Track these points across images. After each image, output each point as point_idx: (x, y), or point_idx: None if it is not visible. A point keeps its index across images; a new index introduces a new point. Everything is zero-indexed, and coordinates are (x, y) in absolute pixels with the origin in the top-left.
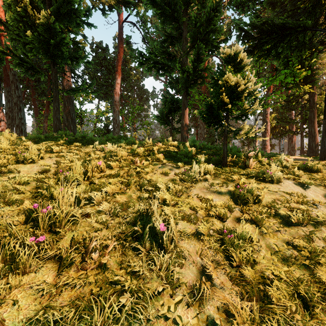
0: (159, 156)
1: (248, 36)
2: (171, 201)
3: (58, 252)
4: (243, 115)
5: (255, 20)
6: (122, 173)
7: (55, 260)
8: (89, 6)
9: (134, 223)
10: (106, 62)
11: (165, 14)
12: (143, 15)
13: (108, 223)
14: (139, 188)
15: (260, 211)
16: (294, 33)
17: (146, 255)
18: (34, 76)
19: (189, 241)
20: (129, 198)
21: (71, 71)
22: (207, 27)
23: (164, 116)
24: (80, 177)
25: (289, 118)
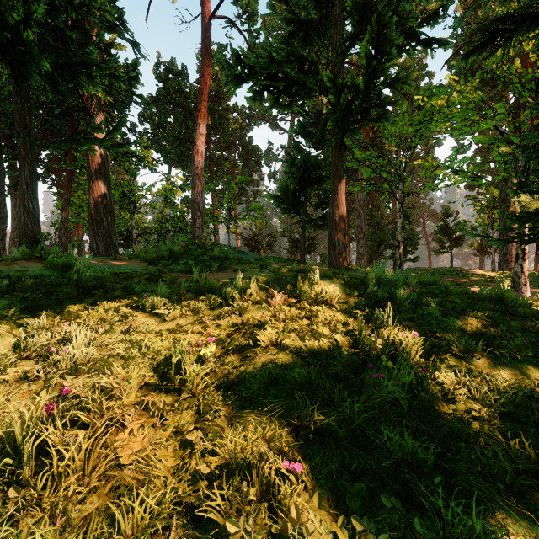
0: (279, 487)
1: None
2: None
3: None
4: None
5: None
6: None
7: None
8: None
9: None
10: (183, 97)
11: None
12: (248, 1)
13: None
14: None
15: None
16: None
17: None
18: None
19: None
20: None
21: (103, 108)
22: None
23: (290, 196)
24: None
25: None
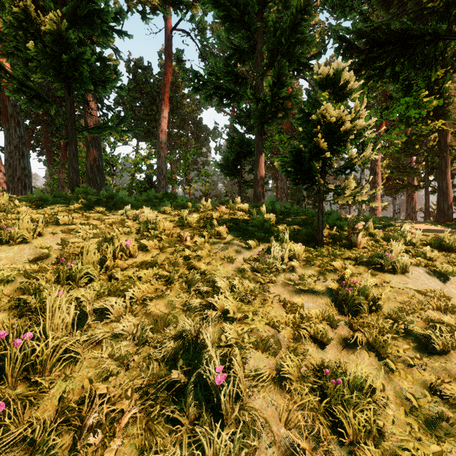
0: (220, 229)
1: (352, 48)
2: (237, 311)
3: (29, 430)
4: (347, 168)
5: (364, 25)
6: (162, 258)
7: (24, 443)
8: (120, 6)
9: (174, 359)
10: (148, 87)
11: (231, 17)
12: (200, 20)
13: (129, 360)
14: (186, 288)
15: (381, 327)
16: (420, 44)
17: (190, 432)
18: (41, 108)
19: (266, 393)
20: (169, 306)
21: (97, 99)
22: (291, 36)
23: (230, 164)
24: (94, 268)
25: (408, 167)
